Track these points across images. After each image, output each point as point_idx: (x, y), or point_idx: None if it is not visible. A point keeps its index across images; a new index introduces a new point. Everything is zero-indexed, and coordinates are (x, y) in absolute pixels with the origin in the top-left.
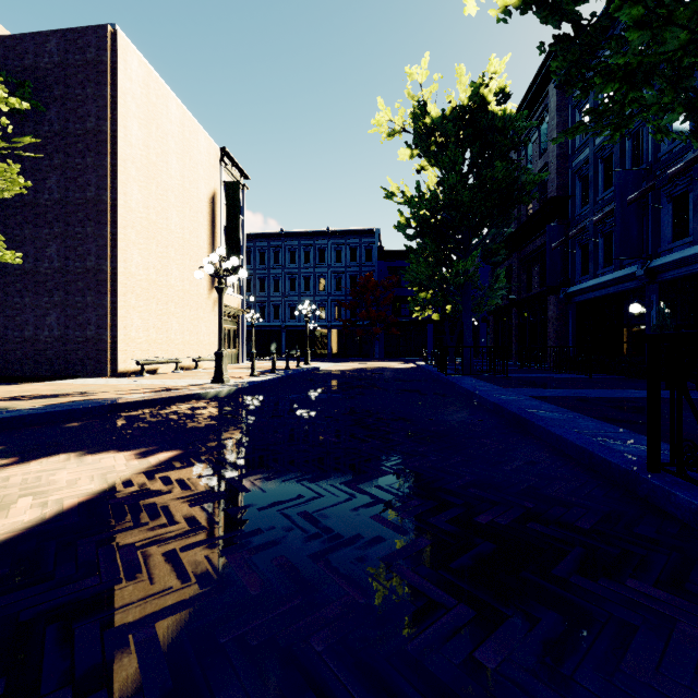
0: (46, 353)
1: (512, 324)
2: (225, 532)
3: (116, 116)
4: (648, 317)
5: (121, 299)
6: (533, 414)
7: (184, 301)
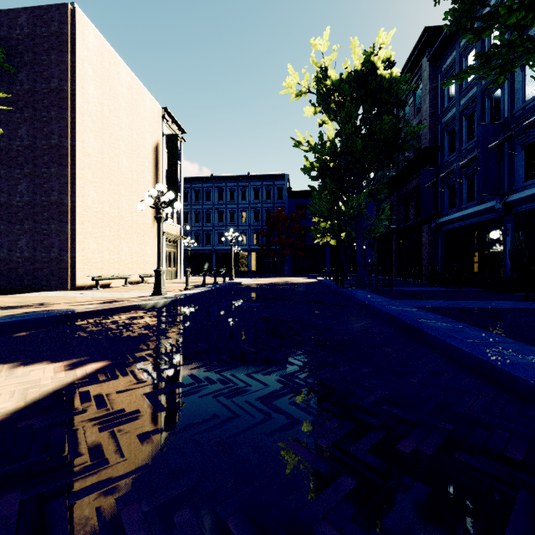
0: (18, 271)
1: (392, 248)
2: (128, 469)
3: (75, 77)
4: (504, 242)
5: (79, 227)
6: (425, 324)
7: (133, 229)
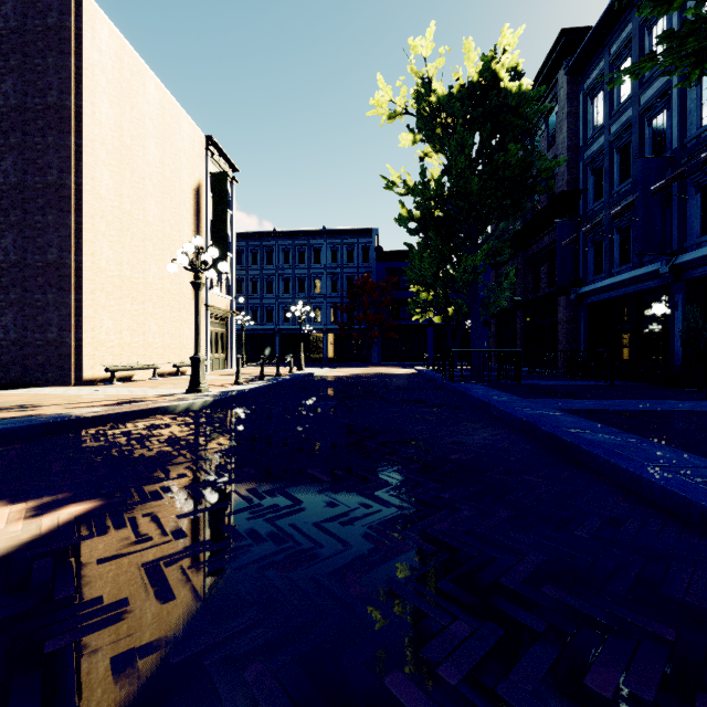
0: (1, 359)
1: (516, 327)
2: None
3: (81, 89)
4: (672, 319)
5: (88, 297)
6: (581, 437)
7: (164, 301)
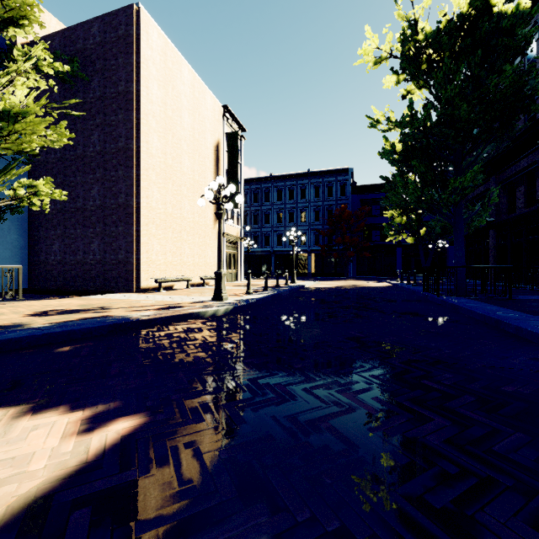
0: (91, 273)
1: (488, 245)
2: None
3: (140, 78)
4: None
5: (144, 228)
6: None
7: (194, 230)
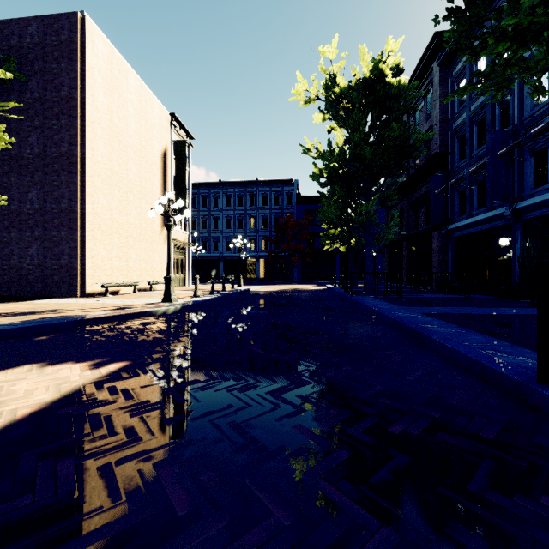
0: (28, 278)
1: (403, 254)
2: (159, 444)
3: (85, 86)
4: (514, 249)
5: (89, 234)
6: (428, 329)
7: (141, 236)
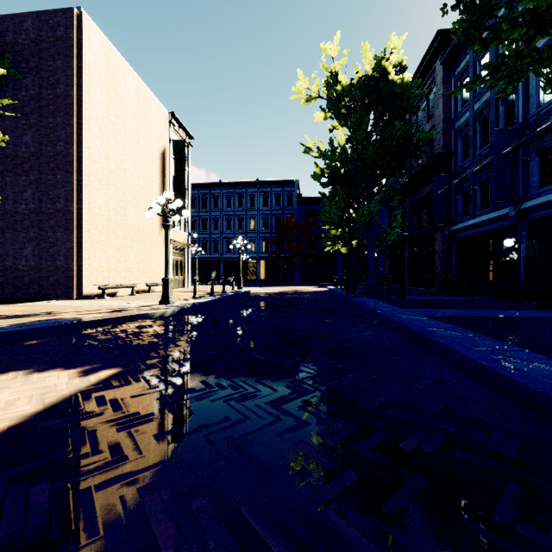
0: (23, 280)
1: (405, 256)
2: (147, 464)
3: (81, 83)
4: (519, 250)
5: (86, 235)
6: (434, 333)
7: (139, 237)
